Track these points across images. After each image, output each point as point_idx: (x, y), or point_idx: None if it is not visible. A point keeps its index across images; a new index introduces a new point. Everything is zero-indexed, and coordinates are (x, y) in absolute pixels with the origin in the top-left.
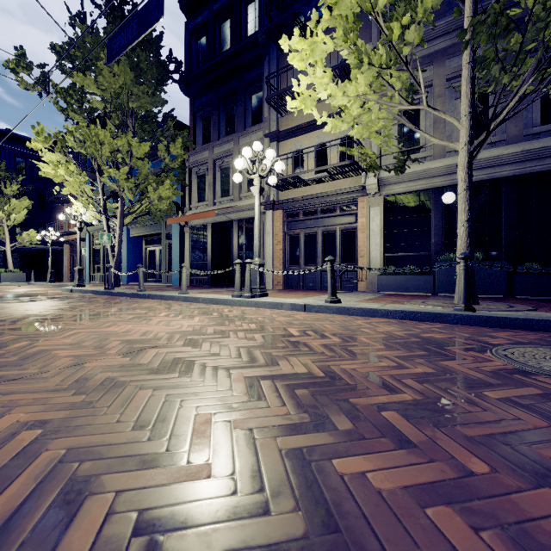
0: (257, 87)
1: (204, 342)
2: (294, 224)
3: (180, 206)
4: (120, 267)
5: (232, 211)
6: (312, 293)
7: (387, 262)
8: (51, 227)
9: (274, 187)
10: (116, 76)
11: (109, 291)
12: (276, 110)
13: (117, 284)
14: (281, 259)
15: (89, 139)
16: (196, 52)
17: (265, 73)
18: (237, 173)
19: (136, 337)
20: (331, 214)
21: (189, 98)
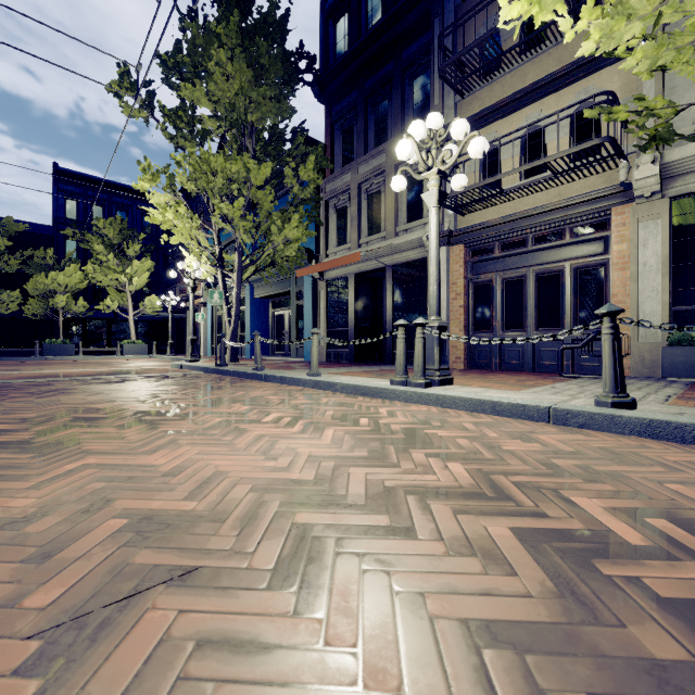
0: (422, 65)
1: (339, 556)
2: (483, 265)
3: (313, 253)
4: (243, 337)
5: (385, 253)
6: (526, 377)
7: (678, 321)
8: (171, 291)
9: (450, 209)
10: (230, 79)
11: (219, 368)
12: (454, 89)
13: (234, 359)
14: (461, 322)
15: (199, 170)
16: (334, 40)
17: (435, 38)
18: (397, 175)
19: (173, 503)
20: (553, 243)
21: (326, 106)
